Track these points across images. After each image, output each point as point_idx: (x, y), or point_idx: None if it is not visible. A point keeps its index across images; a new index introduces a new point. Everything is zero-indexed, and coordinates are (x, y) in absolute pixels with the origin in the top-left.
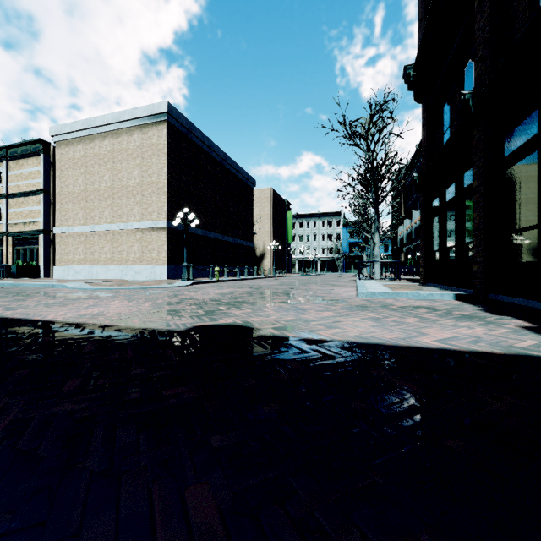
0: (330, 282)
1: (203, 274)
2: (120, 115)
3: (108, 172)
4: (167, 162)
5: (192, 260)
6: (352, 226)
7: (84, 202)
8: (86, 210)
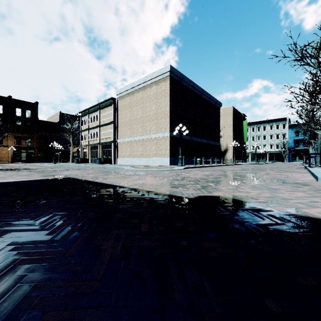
0: (283, 169)
1: (189, 162)
2: (146, 78)
3: (140, 109)
4: (170, 99)
5: (183, 154)
6: (296, 127)
7: (130, 126)
8: (131, 129)
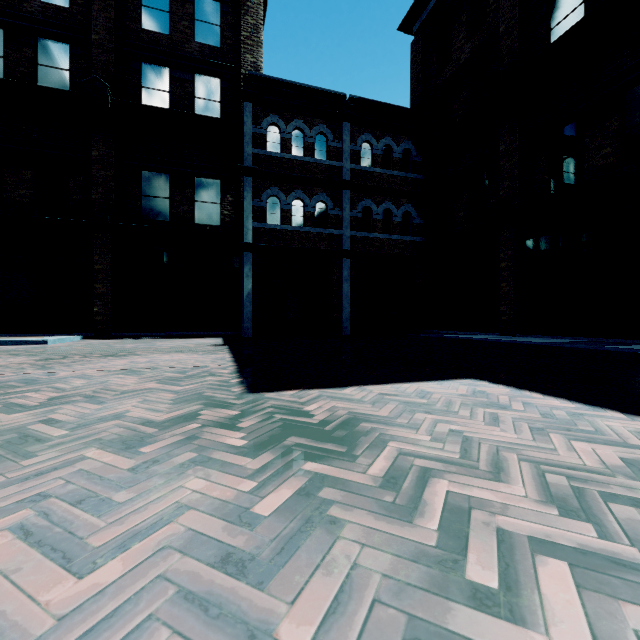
0: None
1: None
2: None
3: None
4: None
5: None
6: None
7: None
8: None
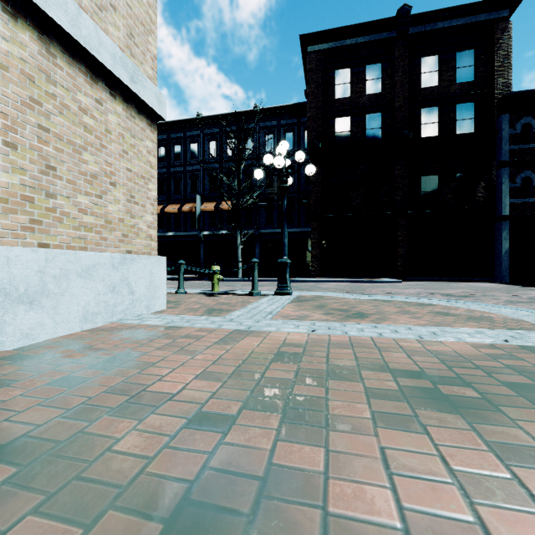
0: (242, 283)
1: None
2: None
3: None
4: None
5: None
6: None
7: None
8: None
